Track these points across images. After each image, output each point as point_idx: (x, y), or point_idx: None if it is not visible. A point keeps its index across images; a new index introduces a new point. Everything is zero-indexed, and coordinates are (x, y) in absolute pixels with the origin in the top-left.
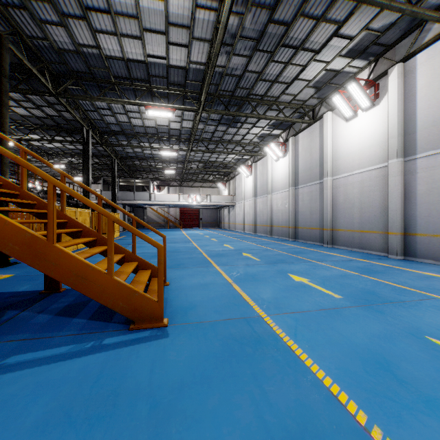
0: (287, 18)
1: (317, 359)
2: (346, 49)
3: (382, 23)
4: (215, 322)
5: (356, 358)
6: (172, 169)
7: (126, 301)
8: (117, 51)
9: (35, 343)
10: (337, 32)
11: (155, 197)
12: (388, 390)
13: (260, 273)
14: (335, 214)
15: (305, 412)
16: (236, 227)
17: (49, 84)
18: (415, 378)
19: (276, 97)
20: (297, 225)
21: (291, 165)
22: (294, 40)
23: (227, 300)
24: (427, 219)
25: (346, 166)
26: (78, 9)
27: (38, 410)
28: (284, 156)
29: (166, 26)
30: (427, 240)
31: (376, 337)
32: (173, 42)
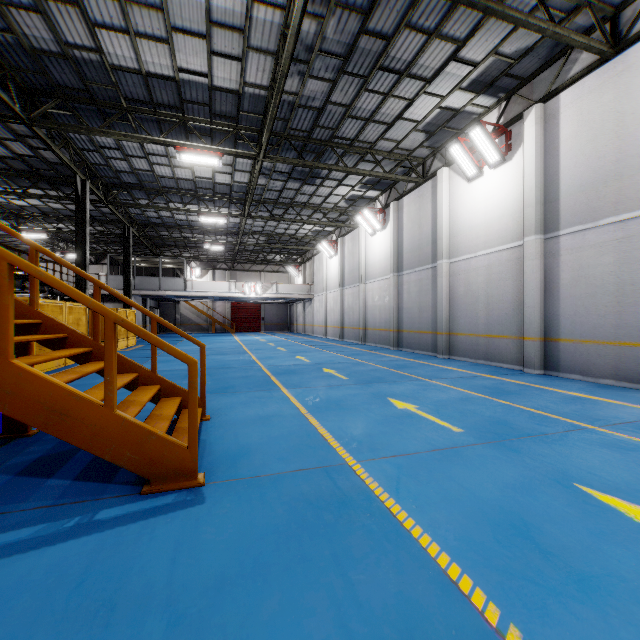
0: (387, 28)
1: (429, 525)
2: (468, 80)
3: (516, 46)
4: (279, 475)
5: (483, 521)
6: (219, 244)
7: (136, 449)
8: (130, 60)
9: None
10: (456, 55)
11: (192, 286)
12: (529, 567)
13: (347, 399)
14: (453, 312)
15: (411, 611)
16: (315, 331)
17: (16, 104)
18: (564, 547)
19: (372, 144)
20: (401, 328)
21: (393, 241)
22: (397, 61)
23: (299, 441)
24: (574, 319)
25: (467, 244)
26: None
27: None
28: (384, 228)
29: (207, 26)
30: (574, 347)
31: (510, 489)
32: (219, 52)
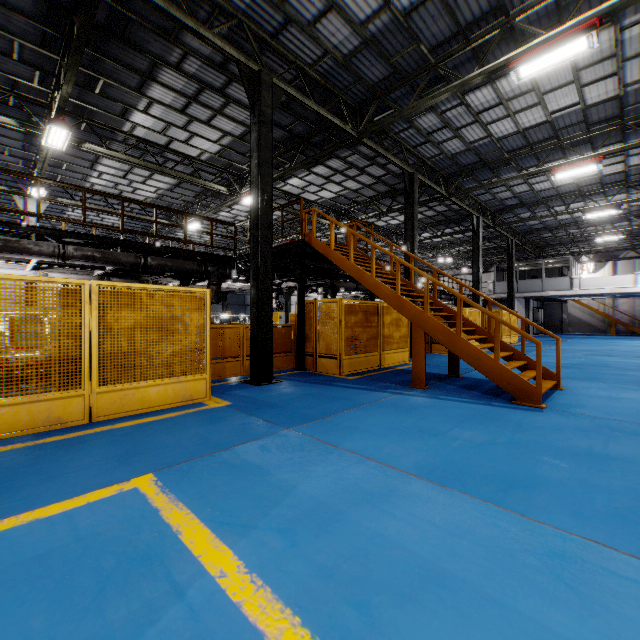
0: None
1: None
2: None
3: None
4: (597, 417)
5: None
6: (614, 233)
7: (508, 382)
8: (510, 129)
9: (450, 394)
10: None
11: (579, 284)
12: None
13: None
14: None
15: (631, 457)
16: None
17: (442, 189)
18: None
19: None
20: None
21: None
22: None
23: (632, 412)
24: None
25: None
26: (469, 118)
27: (459, 411)
28: None
29: (573, 75)
30: None
31: None
32: (589, 82)
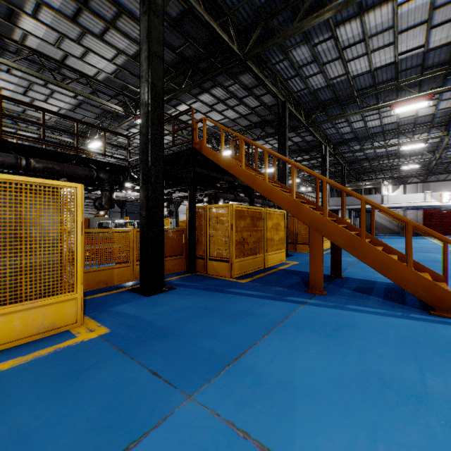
0: None
1: None
2: None
3: None
4: None
5: None
6: (414, 163)
7: (425, 290)
8: (364, 68)
9: (356, 302)
10: None
11: (388, 199)
12: None
13: None
14: None
15: None
16: None
17: (304, 120)
18: None
19: None
20: None
21: None
22: None
23: None
24: None
25: None
26: (335, 53)
27: (392, 333)
28: None
29: (428, 14)
30: None
31: None
32: (437, 24)
